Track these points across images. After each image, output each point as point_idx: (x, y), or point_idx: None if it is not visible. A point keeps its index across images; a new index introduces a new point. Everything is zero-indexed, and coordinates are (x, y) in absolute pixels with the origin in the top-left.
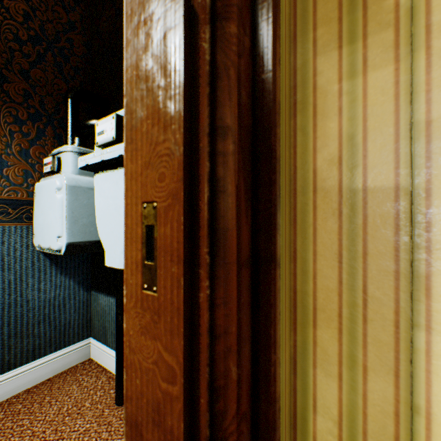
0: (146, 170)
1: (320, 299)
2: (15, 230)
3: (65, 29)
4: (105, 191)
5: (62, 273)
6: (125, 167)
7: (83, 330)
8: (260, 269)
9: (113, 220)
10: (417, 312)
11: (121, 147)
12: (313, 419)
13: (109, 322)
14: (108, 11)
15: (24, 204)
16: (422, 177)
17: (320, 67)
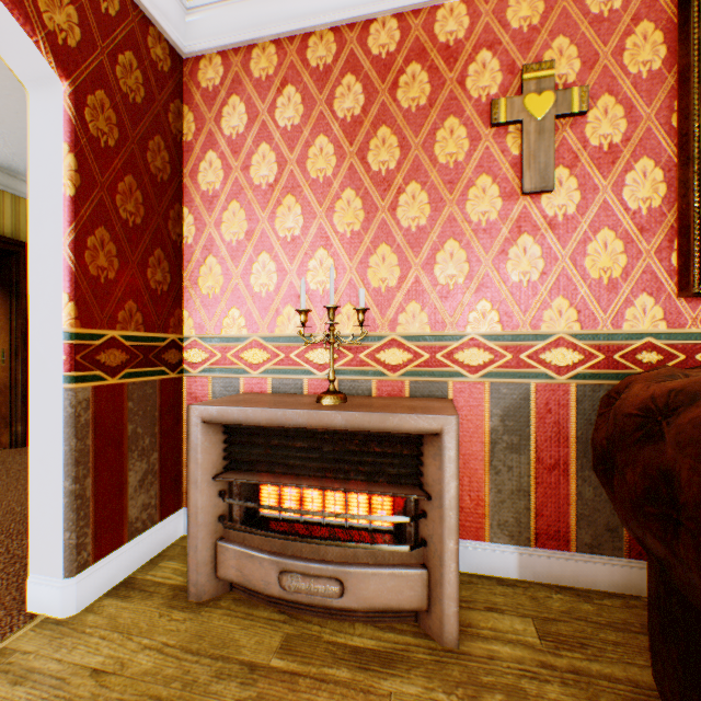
0: (5, 343)
1: None
2: None
3: None
4: None
5: None
6: None
7: None
8: None
9: None
10: None
11: None
12: None
13: None
14: None
15: None
16: None
17: None
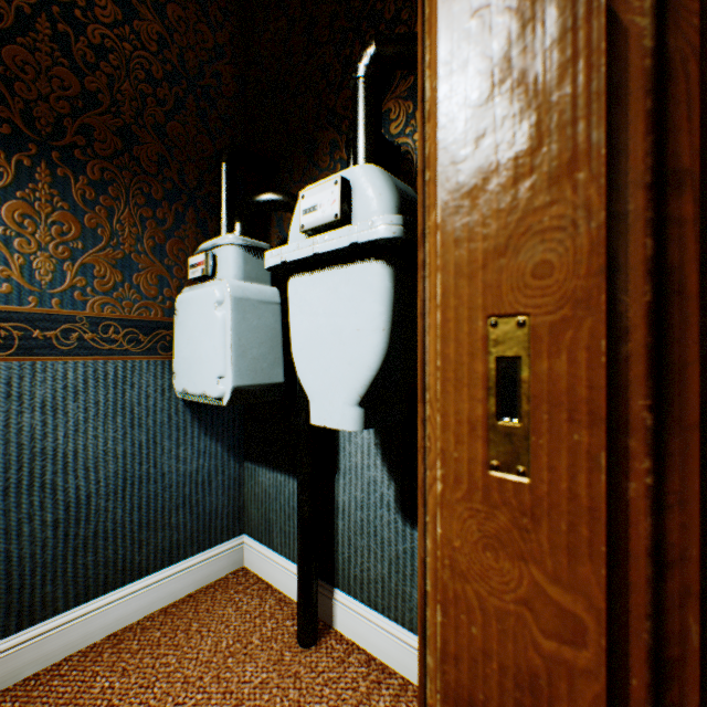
0: (496, 259)
1: None
2: (147, 367)
3: (210, 59)
4: (311, 303)
5: (206, 433)
6: (440, 256)
7: (233, 522)
8: None
9: (327, 350)
10: None
11: (355, 229)
12: None
13: (276, 512)
14: (274, 23)
15: (158, 327)
16: None
17: None
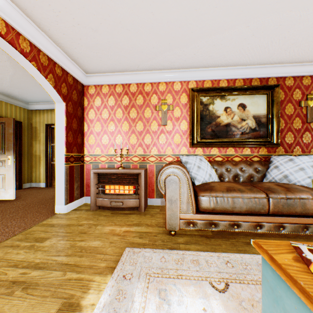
0: None
1: (34, 165)
2: None
3: None
4: None
5: None
6: None
7: None
8: (21, 161)
9: None
10: (40, 165)
11: None
12: (33, 178)
13: None
14: None
15: None
16: (41, 154)
17: (34, 142)
